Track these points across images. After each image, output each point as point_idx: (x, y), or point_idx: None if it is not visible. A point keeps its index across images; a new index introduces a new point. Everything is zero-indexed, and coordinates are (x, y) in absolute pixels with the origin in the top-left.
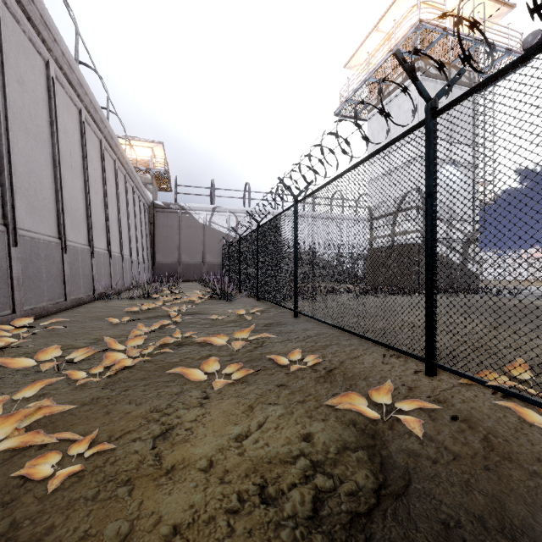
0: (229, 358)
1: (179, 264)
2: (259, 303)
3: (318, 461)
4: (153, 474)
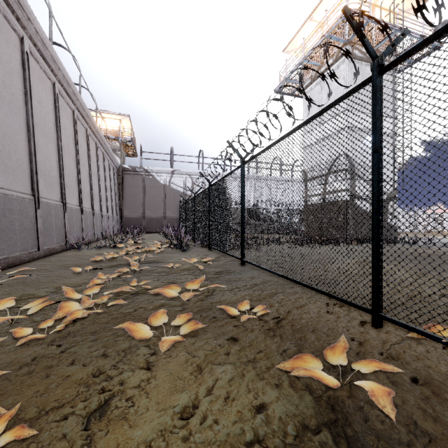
0: (180, 308)
1: (143, 218)
2: (211, 252)
3: None
4: None
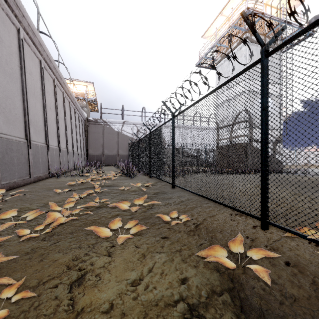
0: (130, 217)
1: (102, 155)
2: (150, 179)
3: (193, 304)
4: (66, 318)
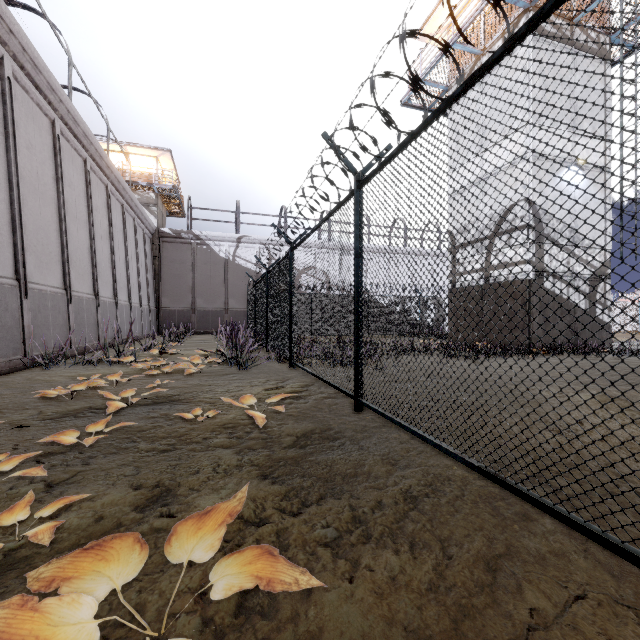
0: None
1: (192, 311)
2: (292, 373)
3: None
4: None
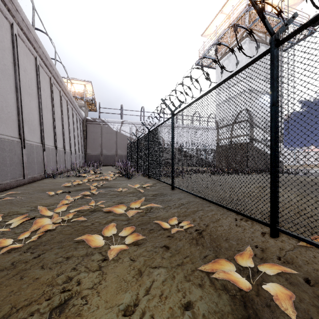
0: (126, 222)
1: (101, 155)
2: (149, 180)
3: None
4: None
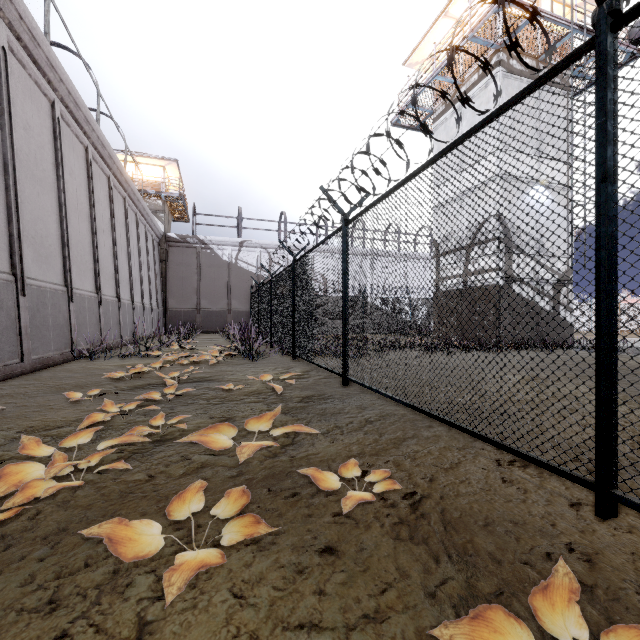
0: (234, 472)
1: (197, 312)
2: (295, 363)
3: None
4: None
